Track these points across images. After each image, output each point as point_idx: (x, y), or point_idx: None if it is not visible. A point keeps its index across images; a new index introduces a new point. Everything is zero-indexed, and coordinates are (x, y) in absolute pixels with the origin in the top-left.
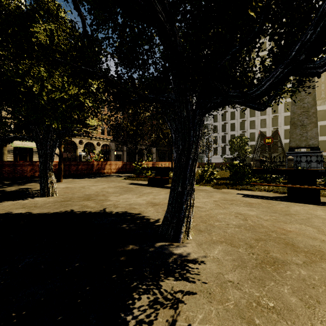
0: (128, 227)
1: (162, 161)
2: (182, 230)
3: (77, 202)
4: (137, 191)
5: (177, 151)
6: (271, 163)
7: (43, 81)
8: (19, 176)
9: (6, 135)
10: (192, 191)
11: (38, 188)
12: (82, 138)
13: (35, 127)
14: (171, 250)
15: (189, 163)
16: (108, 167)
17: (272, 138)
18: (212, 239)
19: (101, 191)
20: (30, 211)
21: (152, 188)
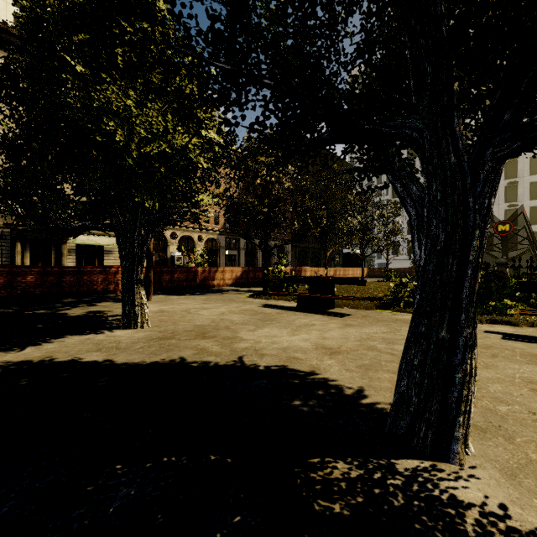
0: (307, 407)
1: (302, 265)
2: (457, 433)
3: (186, 342)
4: (284, 321)
5: (427, 245)
6: (532, 269)
7: (131, 123)
8: (86, 290)
9: (70, 223)
10: (474, 340)
11: (117, 311)
12: (176, 229)
13: (116, 208)
14: (449, 490)
15: (467, 274)
16: (220, 277)
17: (511, 223)
18: (529, 457)
19: (221, 320)
20: (110, 357)
21: (308, 316)
